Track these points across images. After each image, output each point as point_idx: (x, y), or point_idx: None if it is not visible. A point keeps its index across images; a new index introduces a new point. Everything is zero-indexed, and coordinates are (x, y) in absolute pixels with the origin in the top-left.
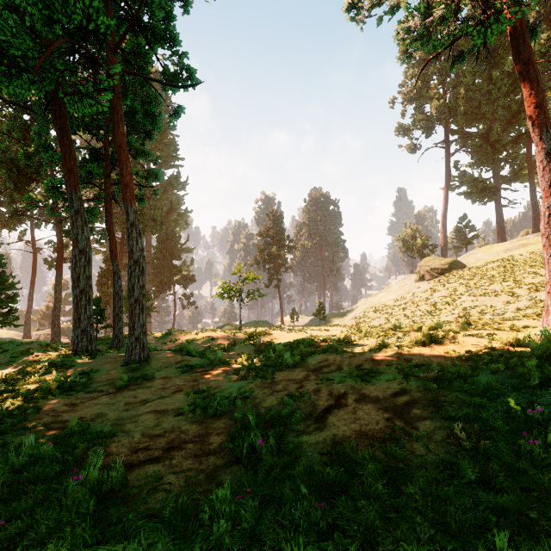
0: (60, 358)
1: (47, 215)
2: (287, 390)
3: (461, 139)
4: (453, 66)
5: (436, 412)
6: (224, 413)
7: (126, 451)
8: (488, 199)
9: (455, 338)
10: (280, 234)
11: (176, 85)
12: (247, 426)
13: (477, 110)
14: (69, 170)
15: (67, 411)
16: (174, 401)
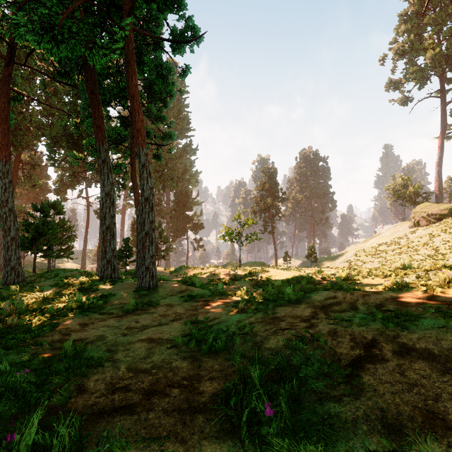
0: (89, 283)
1: (96, 178)
2: (294, 329)
3: None
4: None
5: None
6: (220, 350)
7: (103, 389)
8: None
9: None
10: (274, 187)
11: (181, 41)
12: (247, 372)
13: None
14: (97, 127)
15: (77, 330)
16: (170, 330)
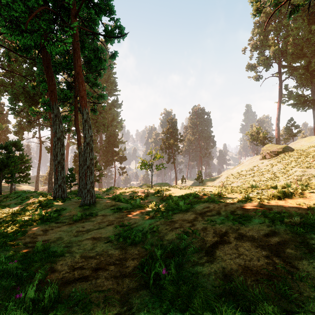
0: (45, 201)
1: (47, 123)
2: (183, 227)
3: (289, 71)
4: (290, 16)
5: (309, 253)
6: (138, 242)
7: (66, 269)
8: (308, 107)
9: (302, 194)
10: (175, 132)
11: (112, 36)
12: (154, 254)
13: (300, 51)
14: (51, 91)
15: (41, 234)
16: (106, 231)
